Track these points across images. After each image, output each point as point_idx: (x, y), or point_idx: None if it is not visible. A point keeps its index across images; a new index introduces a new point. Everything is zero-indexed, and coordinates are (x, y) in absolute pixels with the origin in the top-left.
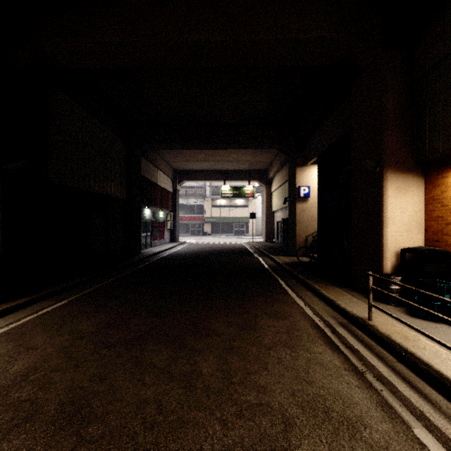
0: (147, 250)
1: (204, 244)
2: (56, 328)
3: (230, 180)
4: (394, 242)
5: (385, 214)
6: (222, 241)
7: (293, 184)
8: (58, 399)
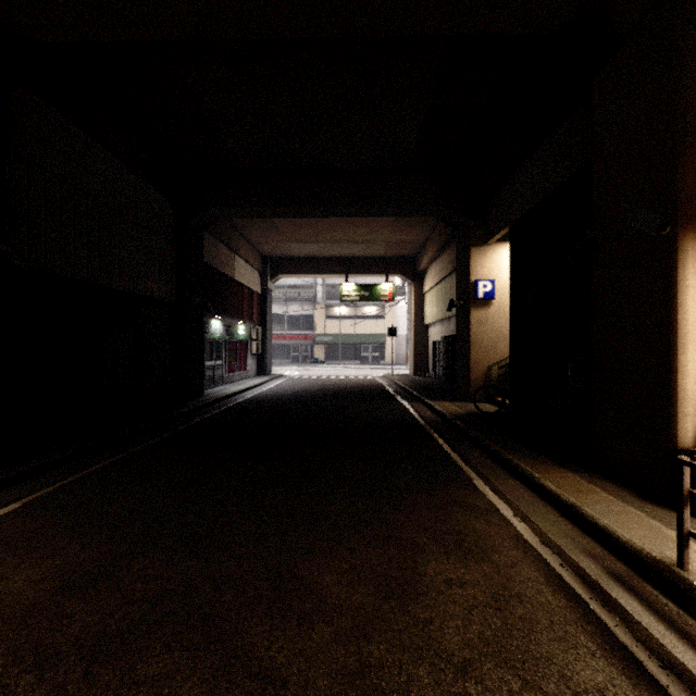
0: (215, 390)
1: (313, 378)
2: None
3: (356, 274)
4: None
5: (681, 324)
6: (342, 373)
7: (465, 276)
8: None
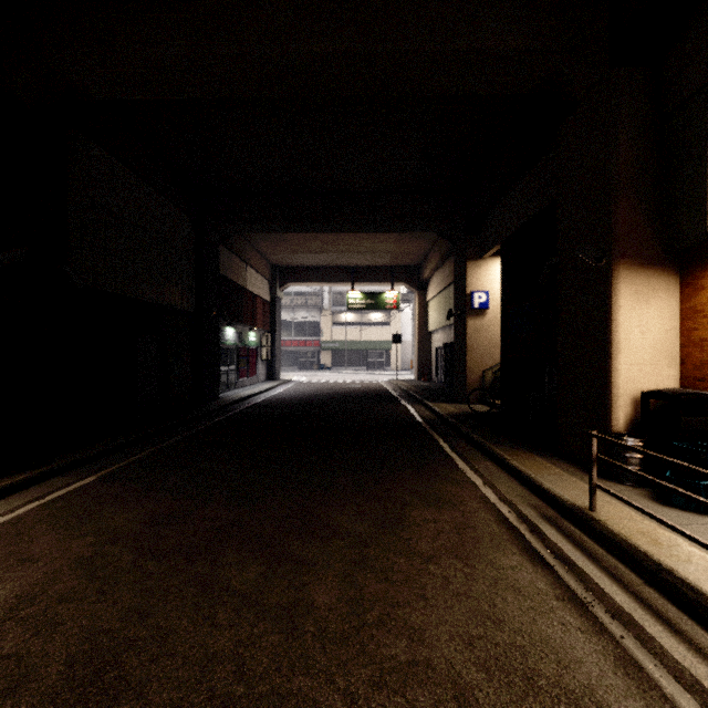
0: (230, 393)
1: (321, 383)
2: (73, 523)
3: (362, 283)
4: (631, 382)
5: (614, 336)
6: (348, 379)
7: (462, 288)
8: (66, 653)
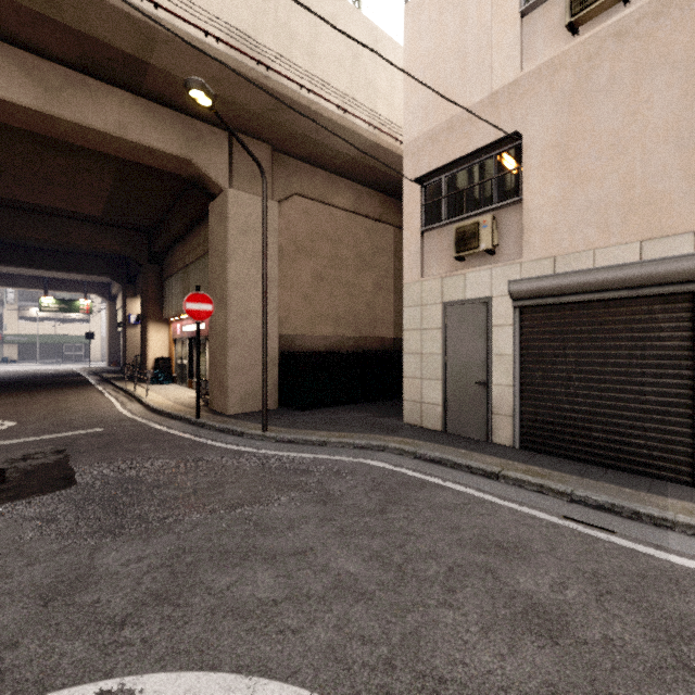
0: None
1: (11, 372)
2: None
3: (56, 291)
4: (153, 355)
5: (148, 342)
6: (41, 368)
7: (125, 312)
8: None
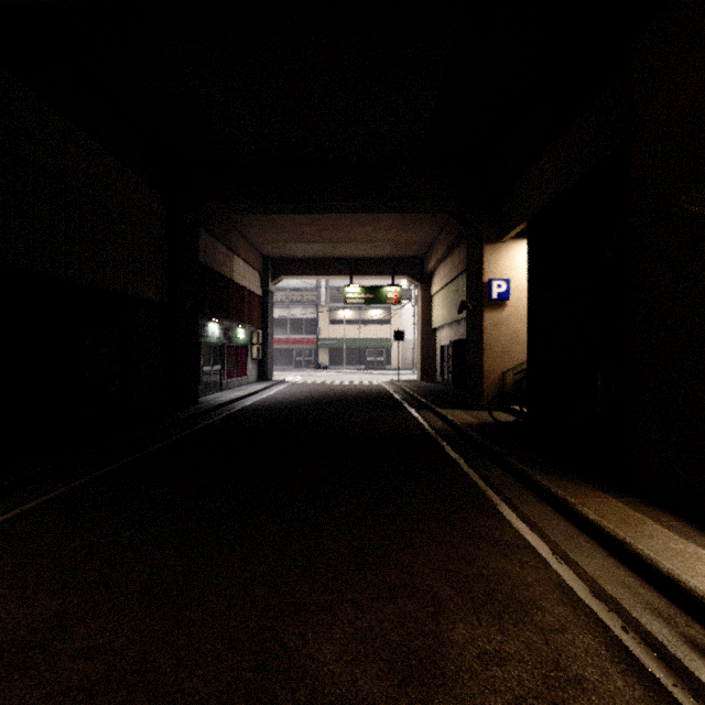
0: (212, 397)
1: (316, 384)
2: None
3: (361, 275)
4: None
5: None
6: (346, 379)
7: (478, 275)
8: None
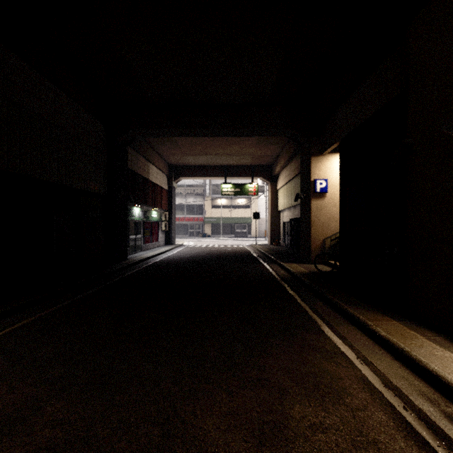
0: (136, 255)
1: (203, 247)
2: None
3: (232, 177)
4: None
5: None
6: (222, 243)
7: (307, 177)
8: None
